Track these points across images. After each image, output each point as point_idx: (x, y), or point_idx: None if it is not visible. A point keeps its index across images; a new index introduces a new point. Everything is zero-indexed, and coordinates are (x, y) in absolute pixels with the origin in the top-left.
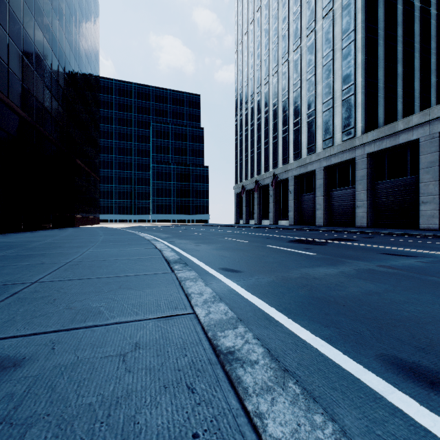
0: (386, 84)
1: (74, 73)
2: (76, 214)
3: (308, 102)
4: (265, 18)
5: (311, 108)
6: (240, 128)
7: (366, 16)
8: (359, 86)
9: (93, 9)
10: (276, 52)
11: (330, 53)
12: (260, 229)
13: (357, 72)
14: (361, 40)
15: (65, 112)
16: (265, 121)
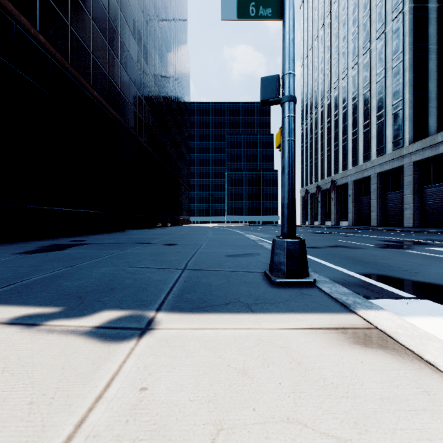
0: (439, 94)
1: (179, 122)
2: (179, 217)
3: (364, 115)
4: (327, 36)
5: (366, 120)
6: (305, 136)
7: (413, 38)
8: (406, 101)
9: (187, 68)
10: (336, 68)
11: (382, 71)
12: (312, 228)
13: (405, 89)
14: (409, 60)
15: (175, 151)
16: (327, 130)
